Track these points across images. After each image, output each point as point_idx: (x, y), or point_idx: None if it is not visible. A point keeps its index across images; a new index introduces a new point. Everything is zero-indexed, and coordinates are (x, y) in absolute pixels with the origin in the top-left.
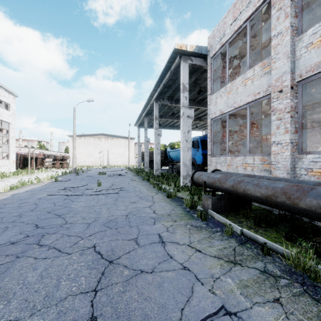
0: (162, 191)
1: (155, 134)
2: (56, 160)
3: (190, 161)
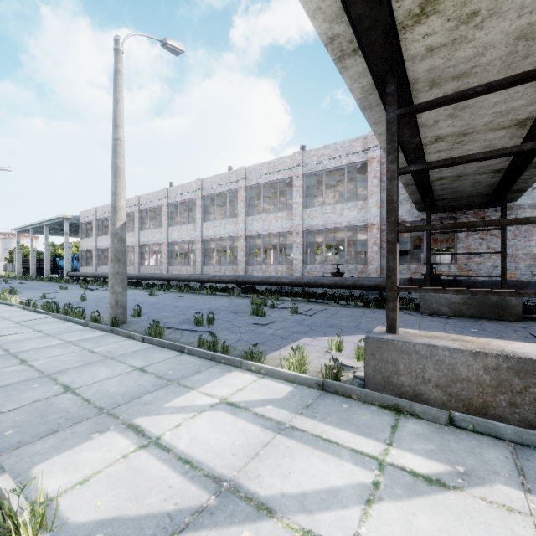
0: (53, 282)
1: (45, 249)
2: None
3: (71, 268)
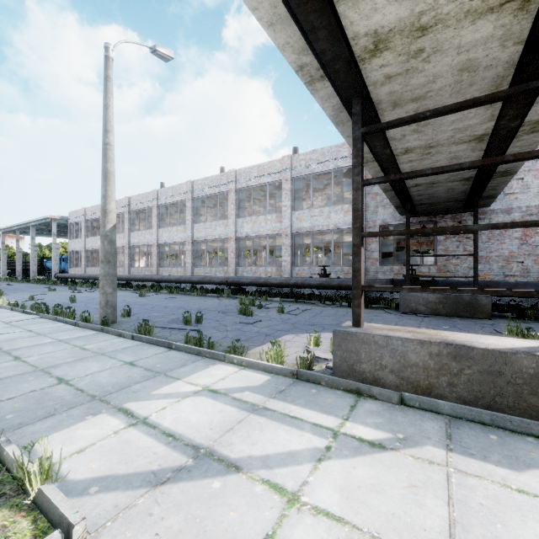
0: (40, 284)
1: (32, 250)
2: None
3: (58, 270)
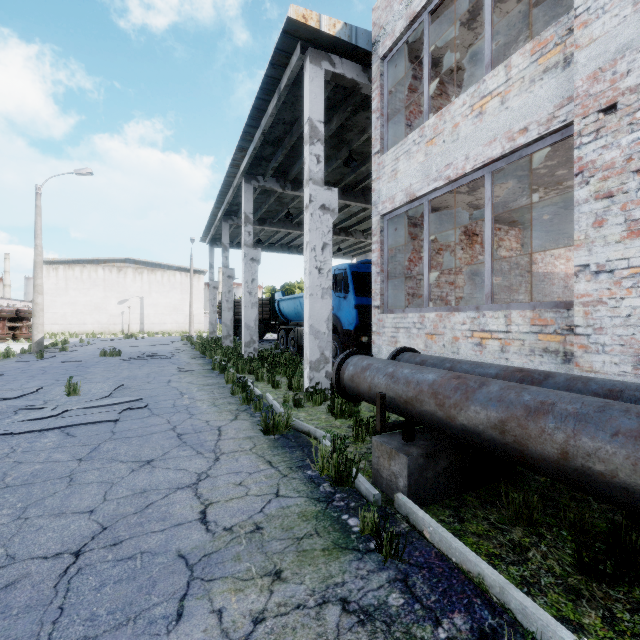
0: (252, 409)
1: (244, 257)
2: None
3: (330, 323)
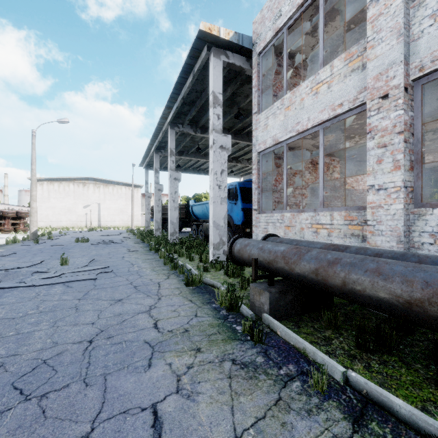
0: (177, 272)
1: (170, 177)
2: (4, 219)
3: (225, 219)
